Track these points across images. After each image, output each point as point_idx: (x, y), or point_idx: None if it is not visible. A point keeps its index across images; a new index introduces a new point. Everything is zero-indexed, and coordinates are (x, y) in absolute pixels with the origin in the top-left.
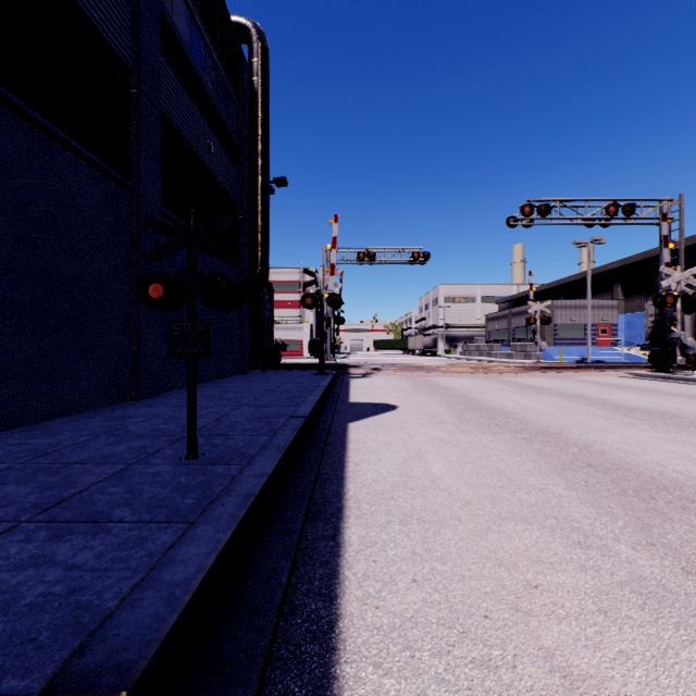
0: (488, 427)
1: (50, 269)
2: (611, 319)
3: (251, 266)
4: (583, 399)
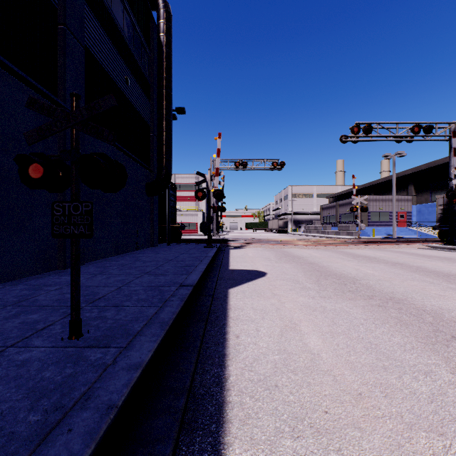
0: (344, 293)
1: None
2: (407, 208)
3: (159, 169)
4: (405, 267)
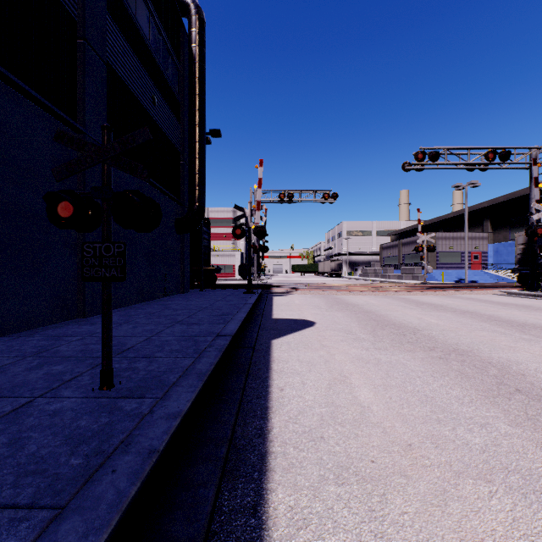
0: (402, 345)
1: None
2: (482, 247)
3: (190, 203)
4: (475, 315)
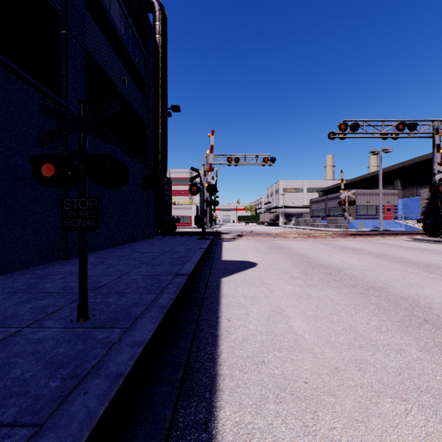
0: (329, 282)
1: None
2: (393, 202)
3: (155, 165)
4: (389, 258)
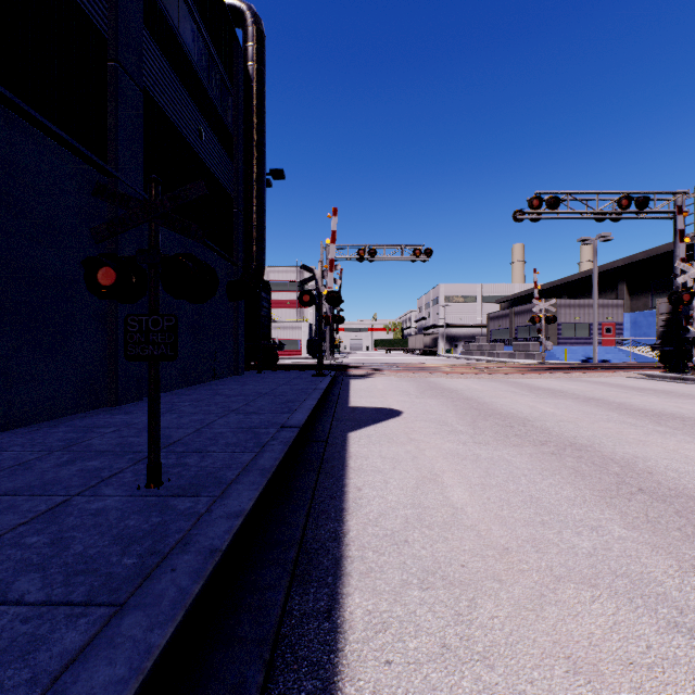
0: (507, 438)
1: (5, 257)
2: (616, 318)
3: (246, 262)
4: (602, 403)
